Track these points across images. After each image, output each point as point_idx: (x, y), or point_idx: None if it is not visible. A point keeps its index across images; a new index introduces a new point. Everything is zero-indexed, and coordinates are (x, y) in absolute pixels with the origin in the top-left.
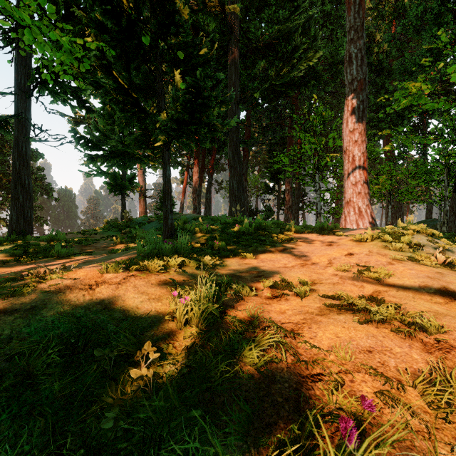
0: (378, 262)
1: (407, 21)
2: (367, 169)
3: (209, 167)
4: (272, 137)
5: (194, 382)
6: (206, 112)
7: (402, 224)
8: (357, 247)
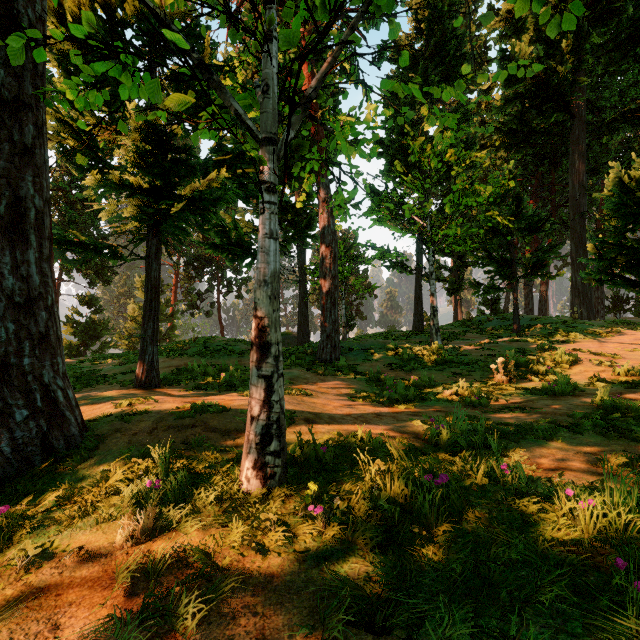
0: None
1: None
2: None
3: None
4: None
5: (544, 355)
6: (544, 268)
7: None
8: None
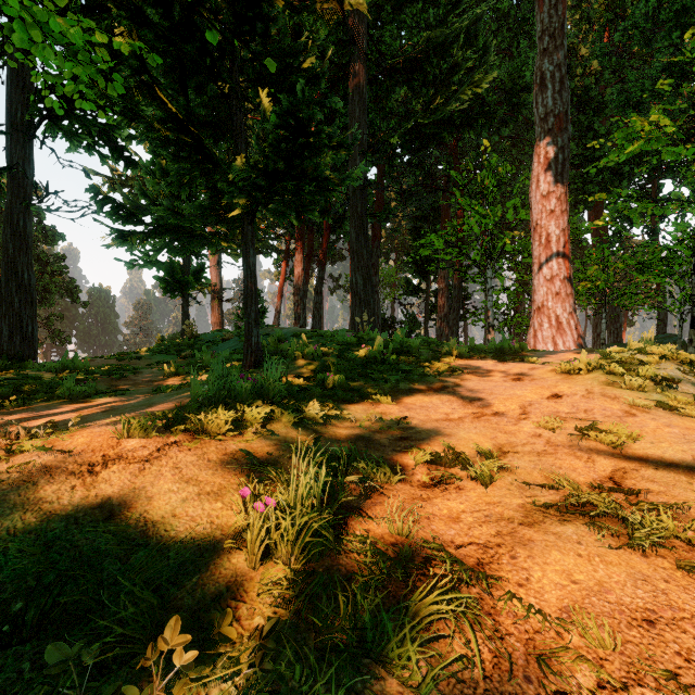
0: (608, 411)
1: (630, 24)
2: (569, 255)
3: (320, 253)
4: (417, 208)
5: None
6: (313, 158)
7: (635, 345)
8: (565, 383)
